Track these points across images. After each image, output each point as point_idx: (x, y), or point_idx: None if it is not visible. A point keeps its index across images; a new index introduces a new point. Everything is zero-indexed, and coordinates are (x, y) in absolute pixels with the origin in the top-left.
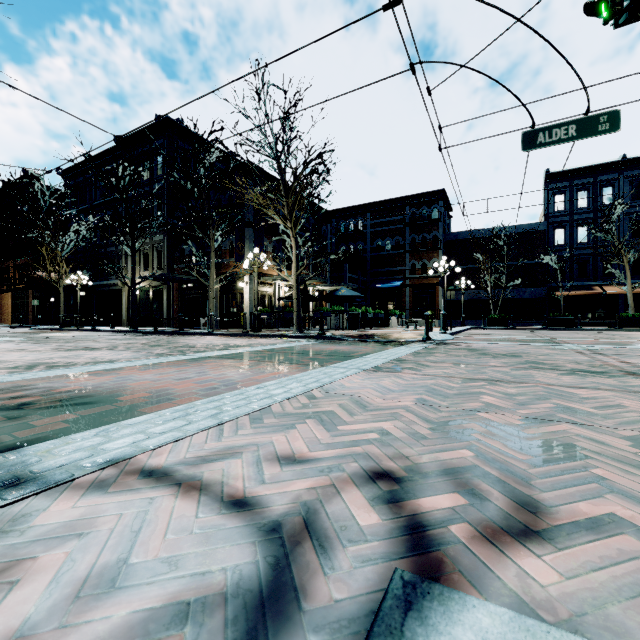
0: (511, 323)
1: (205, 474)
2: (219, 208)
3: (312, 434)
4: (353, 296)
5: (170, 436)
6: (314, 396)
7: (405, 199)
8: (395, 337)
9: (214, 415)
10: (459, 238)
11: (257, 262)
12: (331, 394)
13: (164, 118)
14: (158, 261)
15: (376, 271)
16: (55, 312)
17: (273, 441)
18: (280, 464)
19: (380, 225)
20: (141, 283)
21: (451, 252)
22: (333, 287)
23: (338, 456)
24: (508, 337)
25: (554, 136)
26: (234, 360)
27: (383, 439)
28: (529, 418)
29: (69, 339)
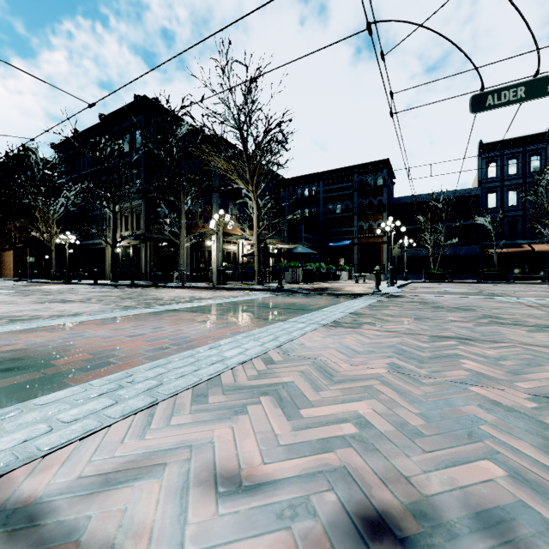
0: (449, 277)
1: (93, 521)
2: (188, 174)
3: (267, 424)
4: (308, 253)
5: (80, 428)
6: (272, 359)
7: (353, 168)
8: (347, 290)
9: (150, 389)
10: (401, 202)
11: (222, 222)
12: (290, 356)
13: (142, 97)
14: (137, 223)
15: (328, 231)
16: (49, 267)
17: (214, 438)
18: (217, 493)
19: (331, 191)
20: (122, 242)
21: (394, 214)
22: (290, 245)
23: (304, 474)
24: (451, 290)
25: (503, 98)
26: (195, 313)
27: (363, 435)
28: (538, 396)
29: (53, 292)
